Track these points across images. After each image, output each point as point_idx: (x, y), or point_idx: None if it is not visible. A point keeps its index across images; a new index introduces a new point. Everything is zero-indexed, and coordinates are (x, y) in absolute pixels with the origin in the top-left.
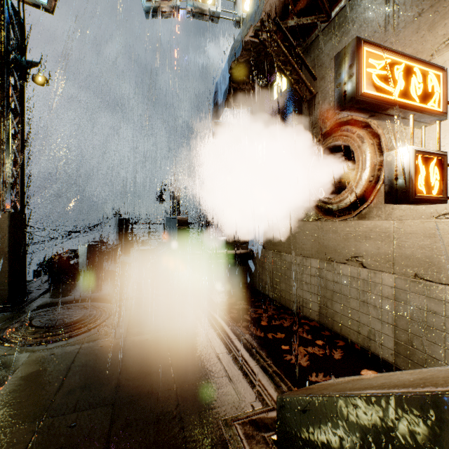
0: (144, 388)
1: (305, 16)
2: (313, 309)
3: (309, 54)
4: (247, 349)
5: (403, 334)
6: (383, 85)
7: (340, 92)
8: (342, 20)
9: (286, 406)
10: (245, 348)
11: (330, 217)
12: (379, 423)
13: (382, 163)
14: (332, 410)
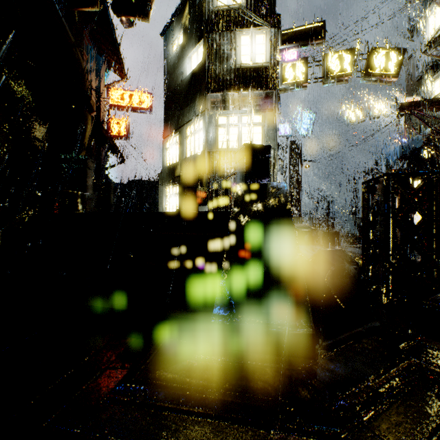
0: None
1: None
2: None
3: None
4: None
5: None
6: None
7: None
8: None
9: None
10: None
11: None
12: None
13: None
14: None
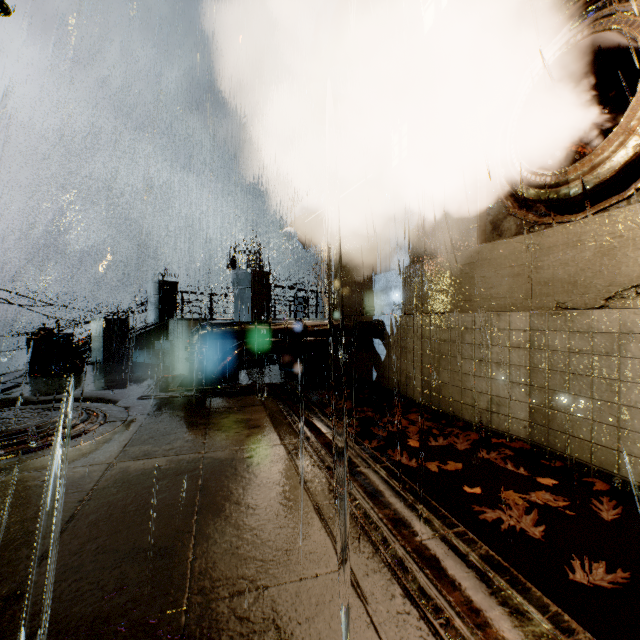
0: (88, 604)
1: None
2: (517, 415)
3: None
4: (393, 493)
5: None
6: None
7: None
8: None
9: None
10: (388, 490)
11: (560, 216)
12: None
13: None
14: None
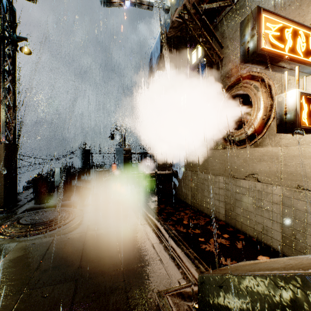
0: (99, 268)
1: (215, 2)
2: (221, 212)
3: (218, 30)
4: (174, 240)
5: (289, 230)
6: (277, 43)
7: (244, 48)
8: (242, 4)
9: (206, 282)
10: (173, 239)
11: (233, 146)
12: (287, 297)
13: (272, 106)
14: (244, 286)
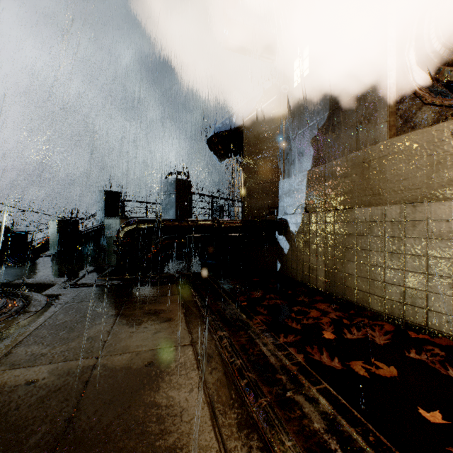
0: None
1: None
2: (438, 308)
3: None
4: None
5: None
6: None
7: None
8: None
9: None
10: (344, 447)
11: None
12: None
13: None
14: None
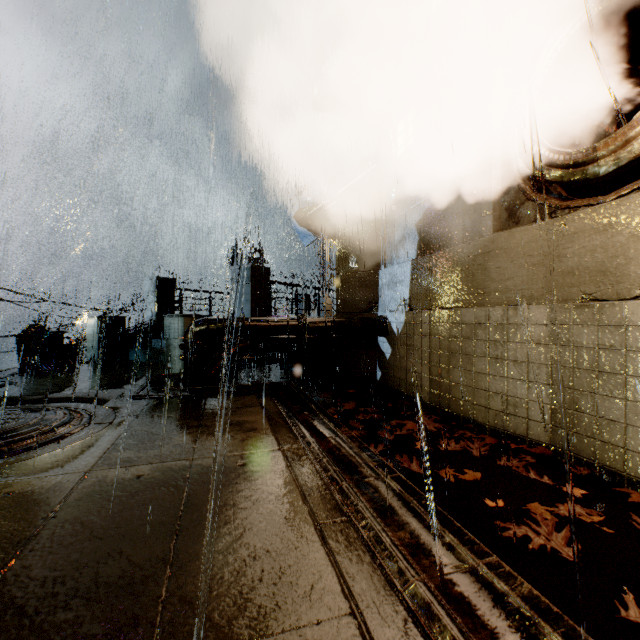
0: None
1: None
2: (537, 417)
3: None
4: (407, 511)
5: None
6: None
7: None
8: None
9: None
10: (402, 506)
11: (587, 198)
12: None
13: None
14: None
